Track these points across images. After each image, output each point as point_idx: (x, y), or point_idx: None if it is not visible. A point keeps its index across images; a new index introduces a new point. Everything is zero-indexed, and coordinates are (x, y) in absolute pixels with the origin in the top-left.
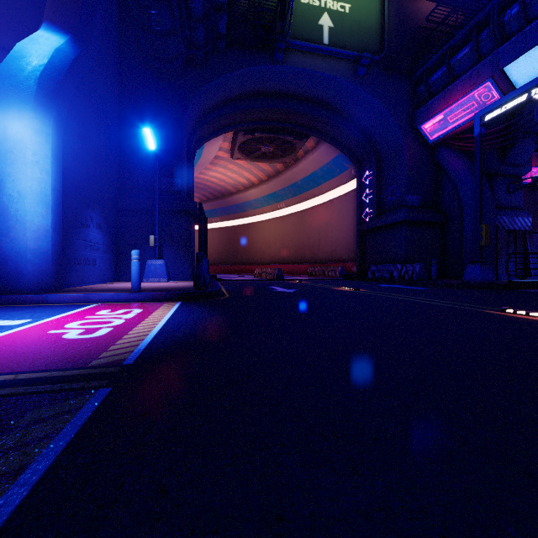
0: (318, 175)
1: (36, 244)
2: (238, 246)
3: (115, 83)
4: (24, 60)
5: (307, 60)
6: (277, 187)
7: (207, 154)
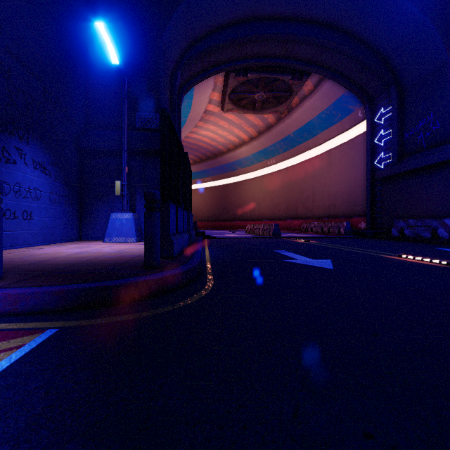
0: (313, 124)
1: None
2: (228, 203)
3: None
4: None
5: None
6: (268, 142)
7: (197, 105)
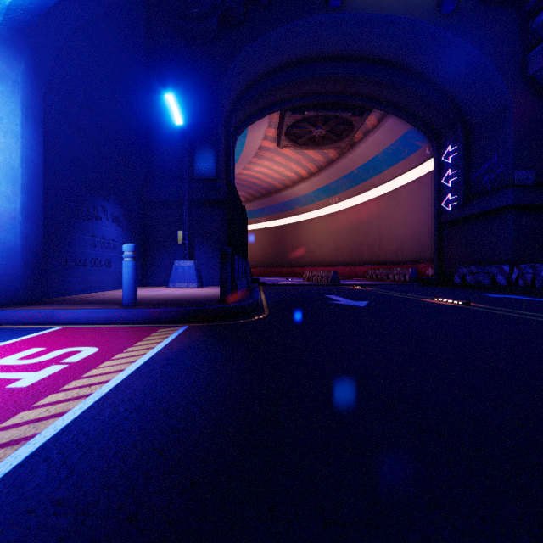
0: (379, 160)
1: None
2: (285, 247)
3: (141, 54)
4: None
5: (373, 1)
6: (329, 179)
7: (250, 143)
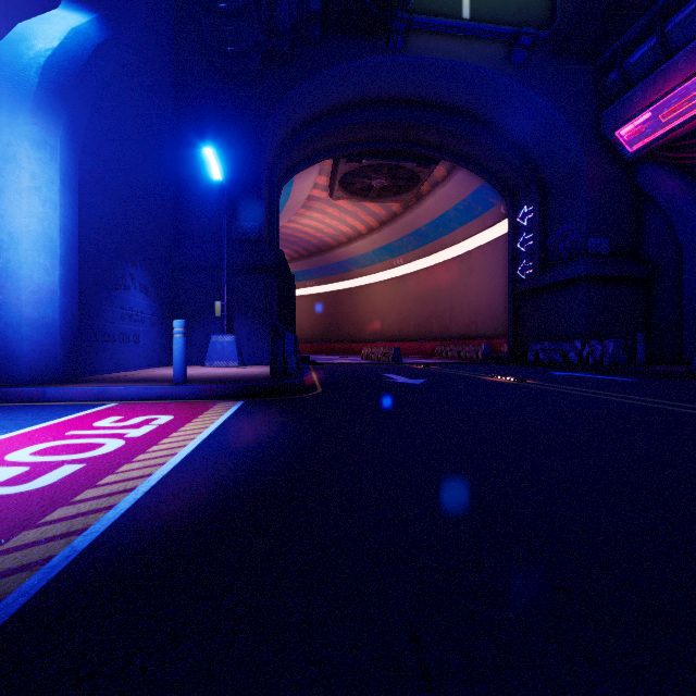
0: (450, 217)
1: (36, 311)
2: (340, 318)
3: (170, 93)
4: (26, 43)
5: (437, 45)
6: (393, 236)
7: (297, 193)
